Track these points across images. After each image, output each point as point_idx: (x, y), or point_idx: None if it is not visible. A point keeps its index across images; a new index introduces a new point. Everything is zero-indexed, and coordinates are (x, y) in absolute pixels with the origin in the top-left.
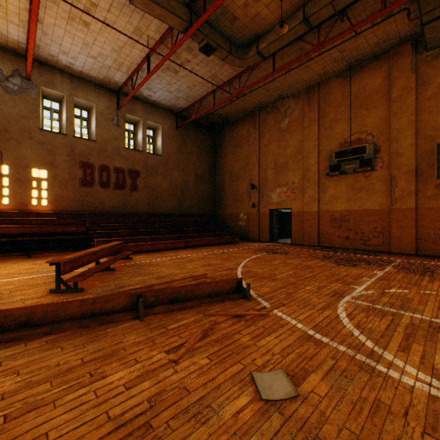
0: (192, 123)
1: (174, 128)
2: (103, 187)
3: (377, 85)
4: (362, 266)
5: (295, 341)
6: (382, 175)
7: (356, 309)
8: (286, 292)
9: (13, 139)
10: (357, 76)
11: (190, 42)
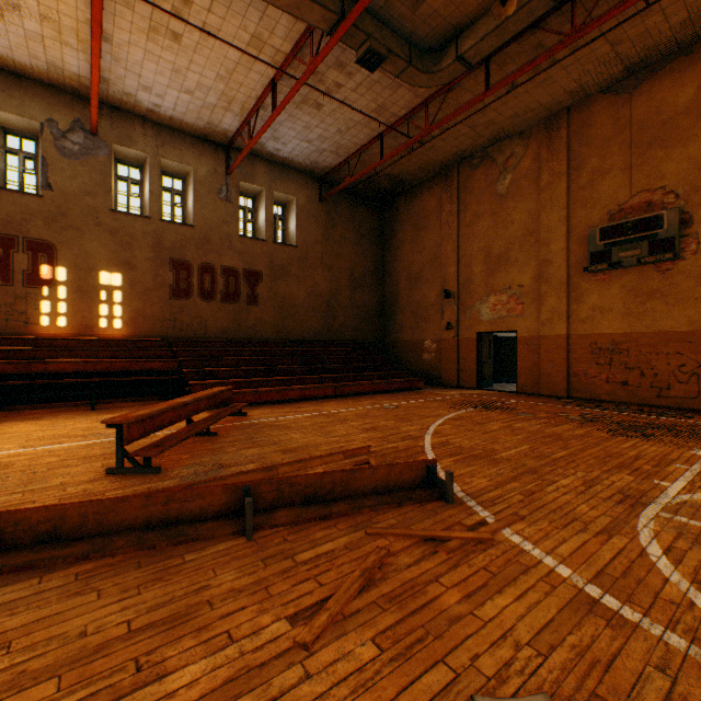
0: (346, 192)
1: (317, 202)
2: (205, 299)
3: (686, 101)
4: (664, 438)
5: (562, 612)
6: (696, 268)
7: (680, 536)
8: (522, 489)
9: (72, 228)
10: (643, 88)
11: (341, 51)
